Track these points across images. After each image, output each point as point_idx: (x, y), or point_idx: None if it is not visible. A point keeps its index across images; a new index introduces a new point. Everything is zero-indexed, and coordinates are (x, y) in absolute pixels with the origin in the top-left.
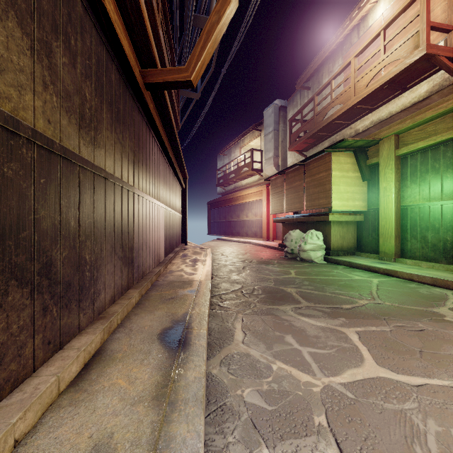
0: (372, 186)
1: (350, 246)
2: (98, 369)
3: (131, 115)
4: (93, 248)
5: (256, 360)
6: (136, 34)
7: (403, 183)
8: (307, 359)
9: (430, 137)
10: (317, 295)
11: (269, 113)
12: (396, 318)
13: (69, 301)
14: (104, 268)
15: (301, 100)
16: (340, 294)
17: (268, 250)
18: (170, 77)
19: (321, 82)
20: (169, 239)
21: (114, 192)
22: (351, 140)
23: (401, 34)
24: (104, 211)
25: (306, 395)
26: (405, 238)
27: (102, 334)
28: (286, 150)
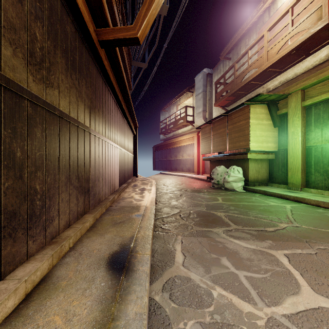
0: (282, 131)
1: (263, 178)
2: (38, 300)
3: (87, 67)
4: (44, 178)
5: (196, 285)
6: None
7: (308, 128)
8: (245, 284)
9: None
10: (243, 219)
11: (199, 79)
12: (316, 240)
13: (13, 231)
14: (58, 197)
15: (224, 68)
16: (262, 217)
17: (199, 181)
18: (120, 35)
19: (239, 53)
20: (123, 173)
21: (69, 130)
22: (266, 94)
23: (305, 11)
24: (58, 145)
25: None
26: (309, 172)
27: (51, 260)
28: (212, 106)
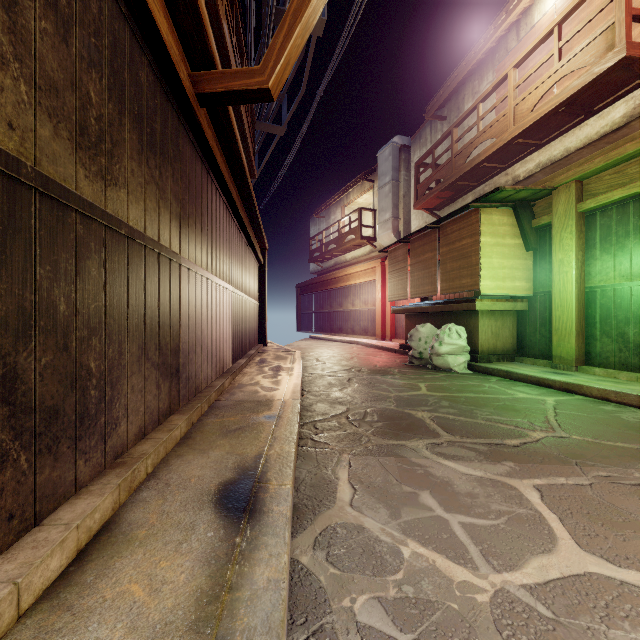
0: (541, 258)
1: (506, 348)
2: (101, 561)
3: (175, 142)
4: (104, 349)
5: (374, 538)
6: (182, 14)
7: (589, 253)
8: (460, 536)
9: (633, 183)
10: (464, 423)
11: (385, 156)
12: (594, 462)
13: (54, 441)
14: (126, 383)
15: (433, 136)
16: (500, 421)
17: (384, 353)
18: (237, 83)
19: (462, 108)
20: (239, 337)
21: (144, 261)
22: (510, 189)
23: (584, 32)
24: (126, 290)
25: (465, 610)
26: (592, 336)
27: (117, 494)
28: (409, 209)
